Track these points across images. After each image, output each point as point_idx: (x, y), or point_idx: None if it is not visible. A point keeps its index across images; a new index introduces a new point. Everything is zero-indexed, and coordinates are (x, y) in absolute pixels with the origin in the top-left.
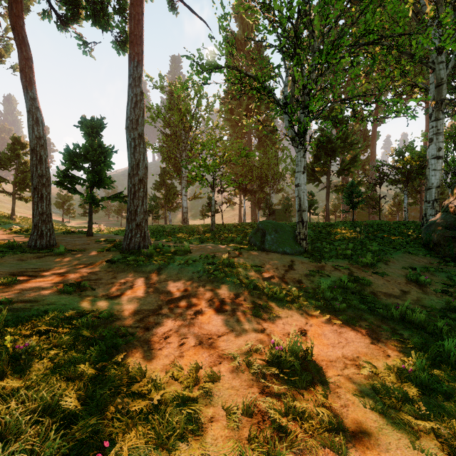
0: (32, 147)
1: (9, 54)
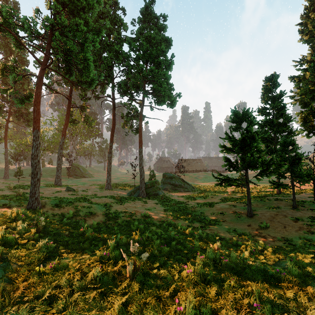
0: None
1: None
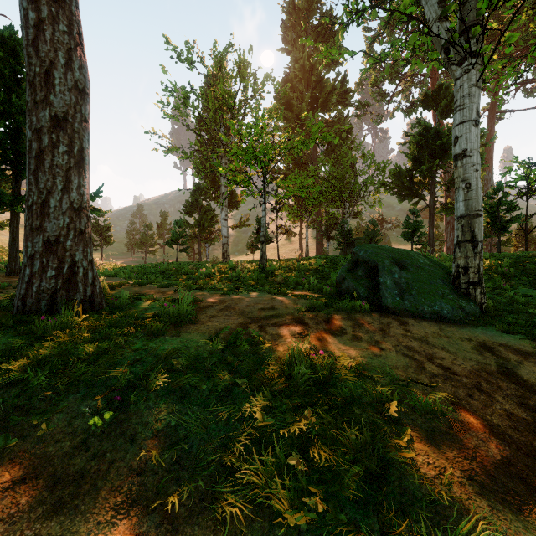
0: None
1: None
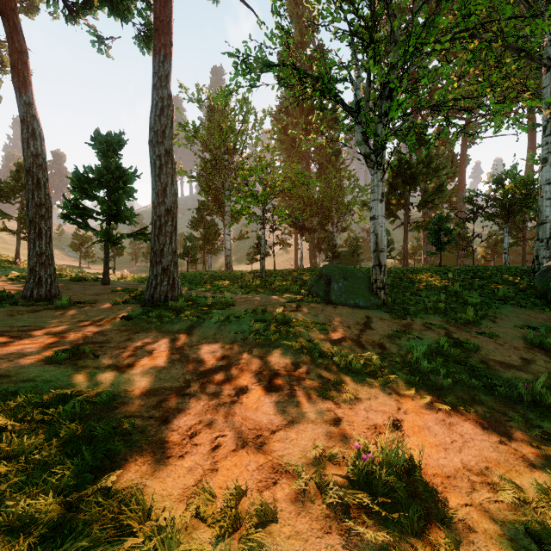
0: (27, 167)
1: None
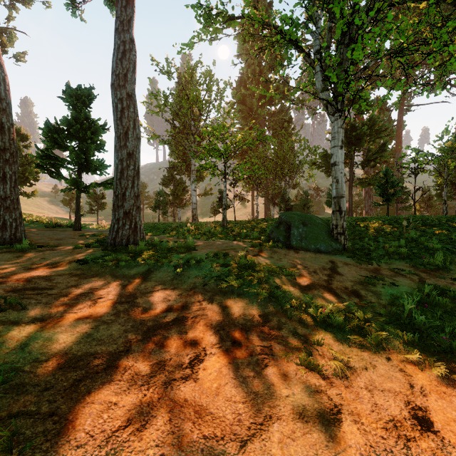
0: None
1: (13, 44)
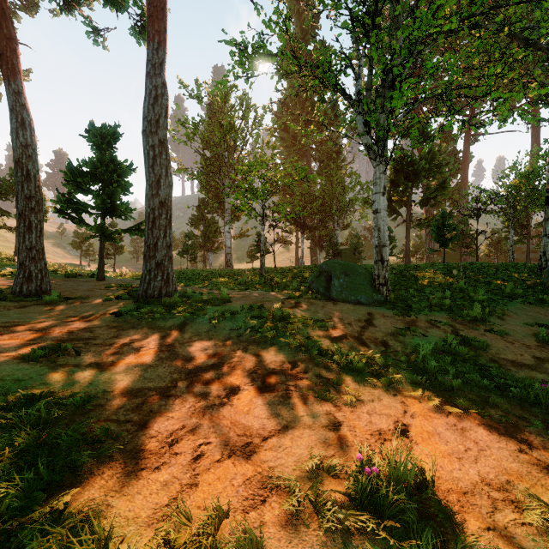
0: (16, 158)
1: None
